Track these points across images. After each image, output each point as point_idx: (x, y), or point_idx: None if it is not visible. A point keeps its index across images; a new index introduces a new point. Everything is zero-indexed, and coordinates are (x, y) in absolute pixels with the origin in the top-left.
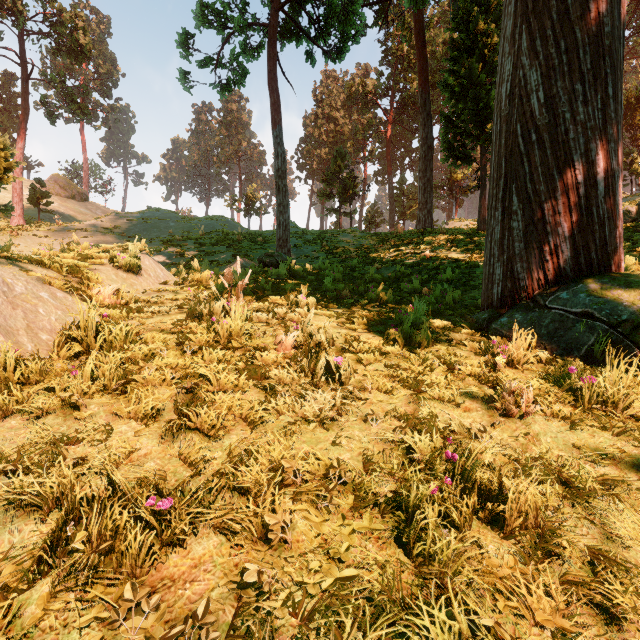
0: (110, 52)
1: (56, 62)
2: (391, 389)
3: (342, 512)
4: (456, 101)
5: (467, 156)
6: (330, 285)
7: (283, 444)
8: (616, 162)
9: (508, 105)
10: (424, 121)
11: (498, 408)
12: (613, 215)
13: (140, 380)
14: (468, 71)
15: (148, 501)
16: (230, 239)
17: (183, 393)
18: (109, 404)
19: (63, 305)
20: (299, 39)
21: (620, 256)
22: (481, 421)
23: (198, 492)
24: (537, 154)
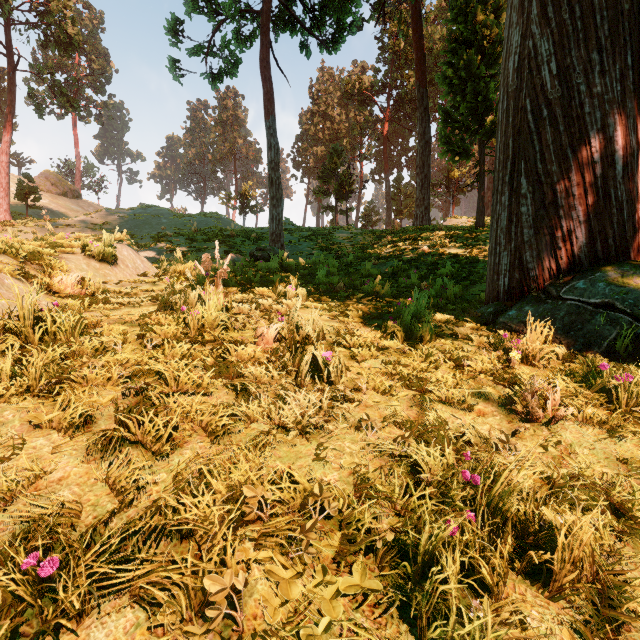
0: (103, 47)
1: (48, 57)
2: (390, 389)
3: (323, 563)
4: (454, 94)
5: (465, 151)
6: (323, 278)
7: (250, 462)
8: (635, 139)
9: (516, 79)
10: (421, 116)
11: (519, 412)
12: (632, 198)
13: (77, 379)
14: (467, 63)
15: (25, 561)
16: (223, 235)
17: (132, 395)
18: (30, 410)
19: (10, 293)
20: (293, 29)
21: (639, 243)
22: (500, 428)
23: (112, 541)
24: (549, 131)
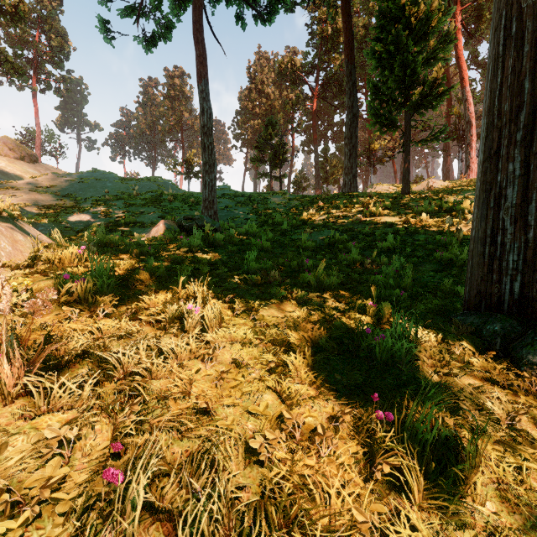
0: (62, 27)
1: (9, 34)
2: None
3: None
4: (382, 69)
5: (392, 122)
6: (253, 263)
7: None
8: None
9: None
10: (350, 90)
11: None
12: None
13: None
14: (395, 38)
15: None
16: (161, 199)
17: None
18: None
19: None
20: None
21: None
22: None
23: None
24: None
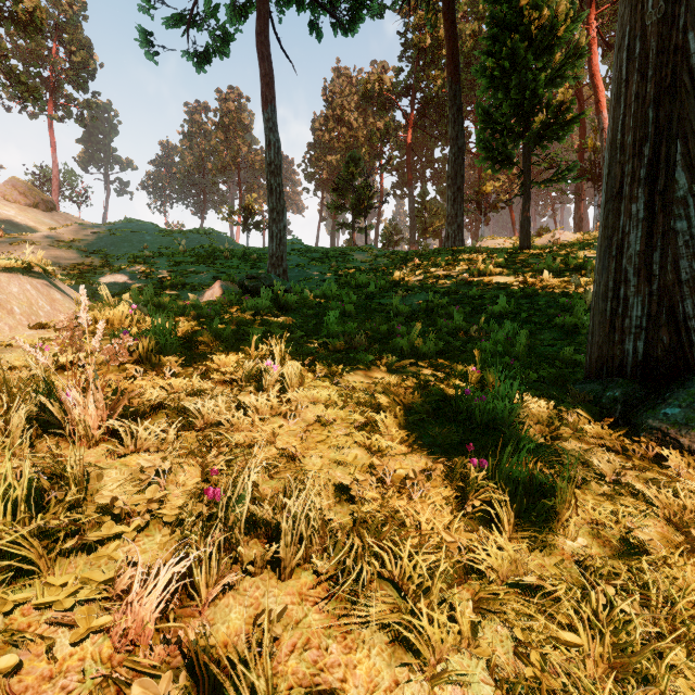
0: (85, 38)
1: (19, 46)
2: None
3: None
4: (494, 90)
5: (508, 158)
6: (334, 327)
7: None
8: None
9: (663, 1)
10: (454, 117)
11: None
12: None
13: None
14: (511, 51)
15: None
16: (215, 256)
17: None
18: None
19: None
20: (301, 2)
21: None
22: None
23: None
24: None
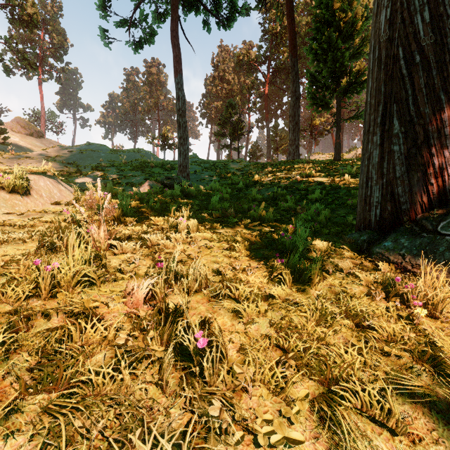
0: (61, 28)
1: (20, 34)
2: (284, 387)
3: None
4: (318, 62)
5: (326, 104)
6: (216, 205)
7: None
8: None
9: (388, 30)
10: (293, 78)
11: None
12: None
13: None
14: (328, 38)
15: None
16: (145, 166)
17: None
18: None
19: None
20: (197, 10)
21: None
22: None
23: None
24: (421, 75)
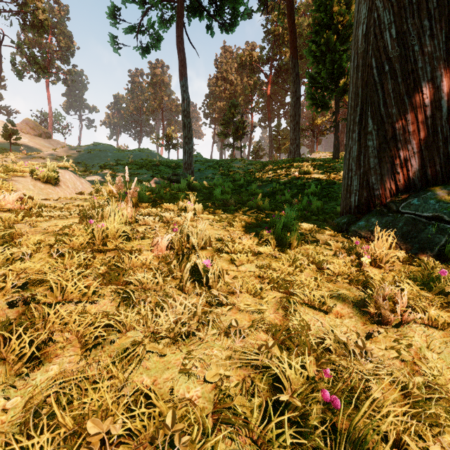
0: (68, 31)
1: (28, 38)
2: (260, 292)
3: None
4: (317, 64)
5: (325, 104)
6: (219, 196)
7: (110, 382)
8: None
9: (364, 43)
10: (294, 79)
11: (372, 315)
12: None
13: None
14: (326, 41)
15: None
16: (151, 164)
17: (22, 304)
18: None
19: None
20: (201, 15)
21: None
22: (355, 330)
23: None
24: (390, 82)
